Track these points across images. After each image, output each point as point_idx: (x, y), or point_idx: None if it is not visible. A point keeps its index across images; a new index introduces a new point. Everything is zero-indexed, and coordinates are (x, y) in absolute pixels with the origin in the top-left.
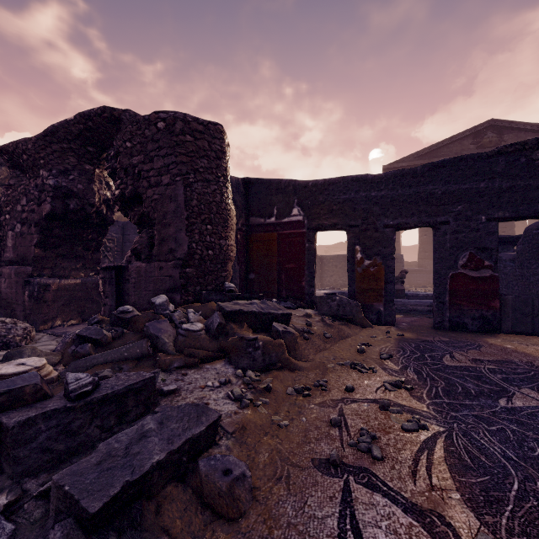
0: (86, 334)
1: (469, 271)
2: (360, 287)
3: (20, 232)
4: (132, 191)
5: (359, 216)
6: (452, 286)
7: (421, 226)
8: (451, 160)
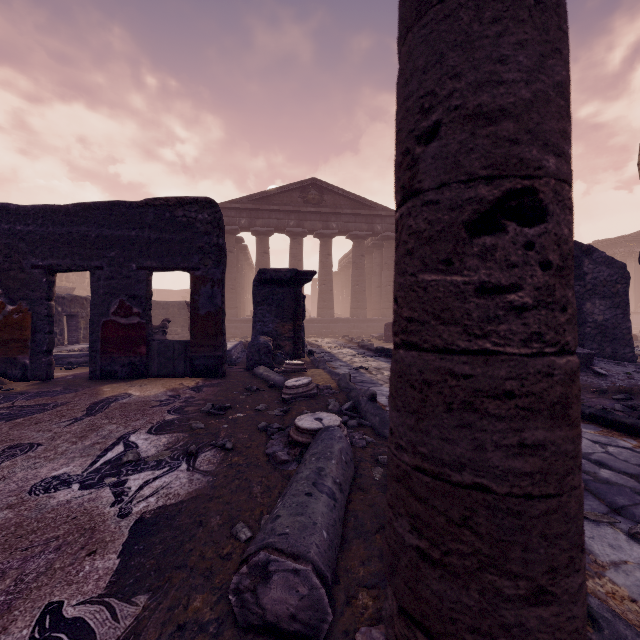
0: None
1: (121, 318)
2: (2, 338)
3: None
4: None
5: (1, 252)
6: (105, 334)
7: (78, 270)
8: (104, 203)
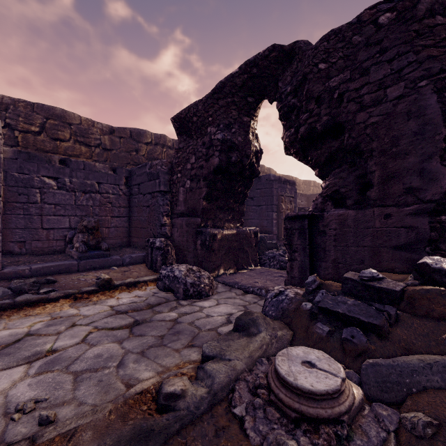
0: (342, 311)
1: None
2: None
3: (189, 187)
4: (328, 122)
5: None
6: None
7: None
8: None
